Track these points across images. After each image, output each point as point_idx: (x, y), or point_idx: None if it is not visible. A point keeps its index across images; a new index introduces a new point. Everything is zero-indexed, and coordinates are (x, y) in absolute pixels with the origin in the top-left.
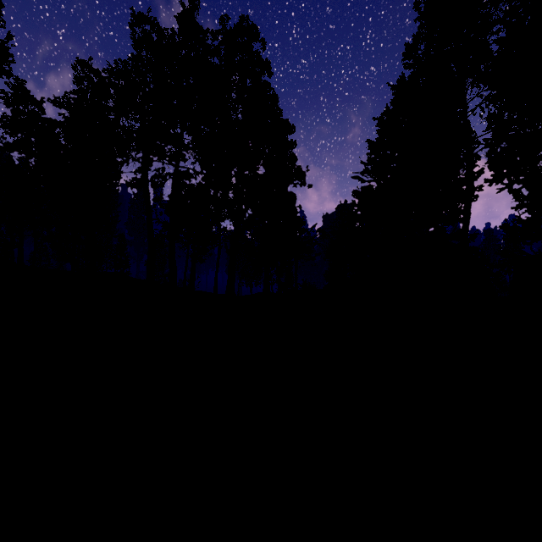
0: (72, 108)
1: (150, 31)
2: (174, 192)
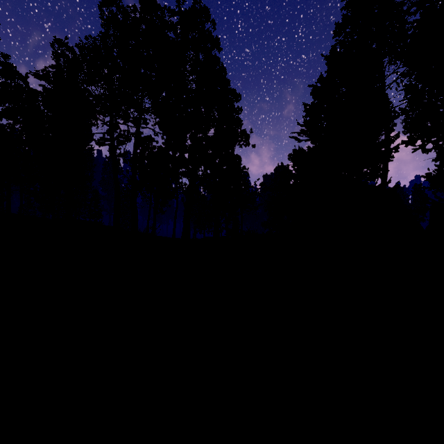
0: (51, 80)
1: (116, 13)
2: (136, 149)
